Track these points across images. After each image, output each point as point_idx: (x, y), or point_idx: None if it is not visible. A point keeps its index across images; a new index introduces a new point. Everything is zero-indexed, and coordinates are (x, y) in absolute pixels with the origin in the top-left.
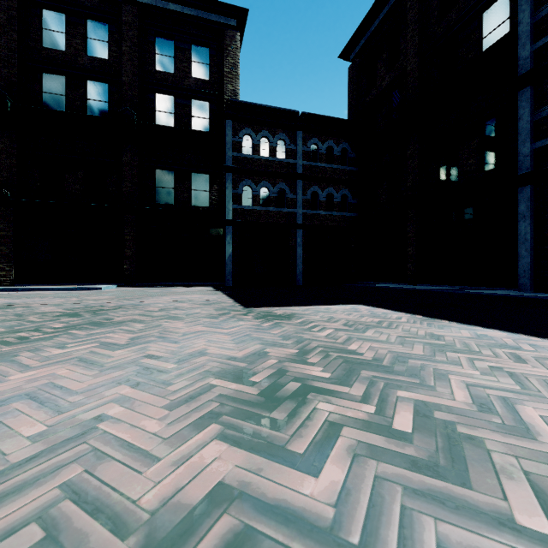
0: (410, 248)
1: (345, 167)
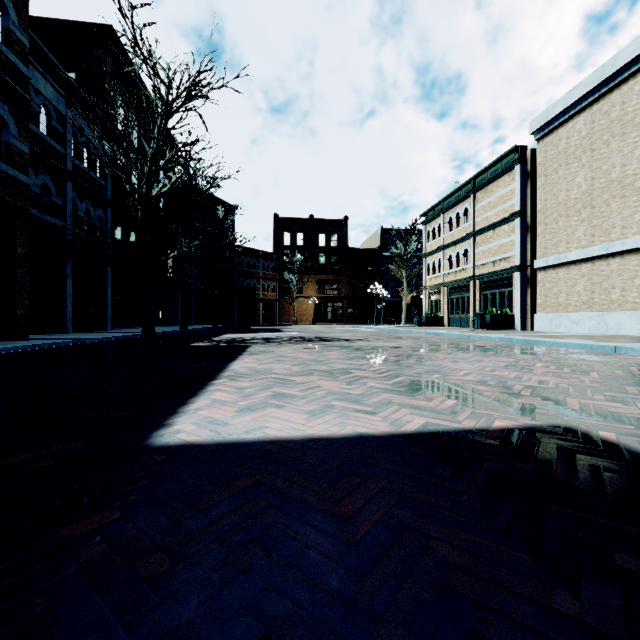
0: None
1: None
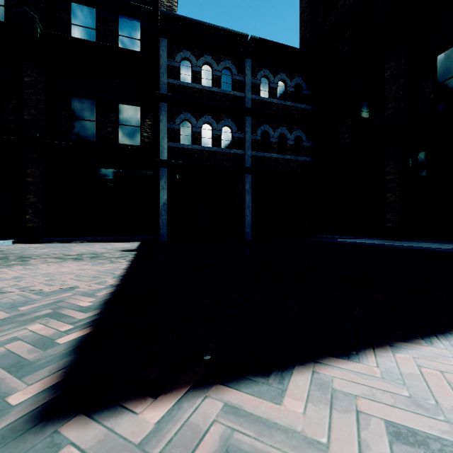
0: (390, 194)
1: (299, 105)
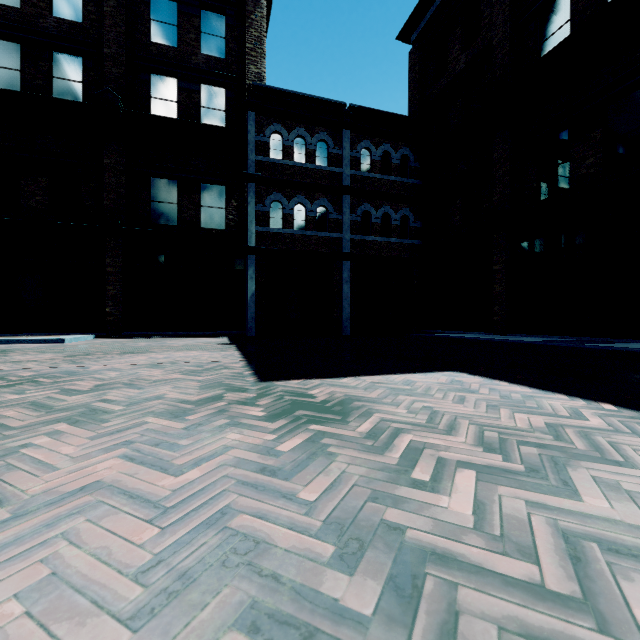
0: (497, 285)
1: (406, 179)
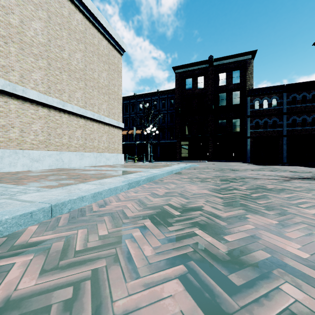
0: None
1: (314, 104)
